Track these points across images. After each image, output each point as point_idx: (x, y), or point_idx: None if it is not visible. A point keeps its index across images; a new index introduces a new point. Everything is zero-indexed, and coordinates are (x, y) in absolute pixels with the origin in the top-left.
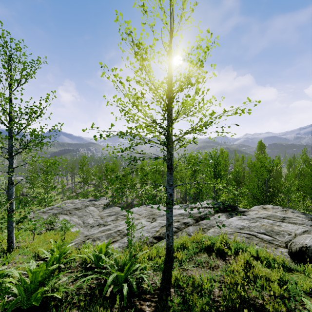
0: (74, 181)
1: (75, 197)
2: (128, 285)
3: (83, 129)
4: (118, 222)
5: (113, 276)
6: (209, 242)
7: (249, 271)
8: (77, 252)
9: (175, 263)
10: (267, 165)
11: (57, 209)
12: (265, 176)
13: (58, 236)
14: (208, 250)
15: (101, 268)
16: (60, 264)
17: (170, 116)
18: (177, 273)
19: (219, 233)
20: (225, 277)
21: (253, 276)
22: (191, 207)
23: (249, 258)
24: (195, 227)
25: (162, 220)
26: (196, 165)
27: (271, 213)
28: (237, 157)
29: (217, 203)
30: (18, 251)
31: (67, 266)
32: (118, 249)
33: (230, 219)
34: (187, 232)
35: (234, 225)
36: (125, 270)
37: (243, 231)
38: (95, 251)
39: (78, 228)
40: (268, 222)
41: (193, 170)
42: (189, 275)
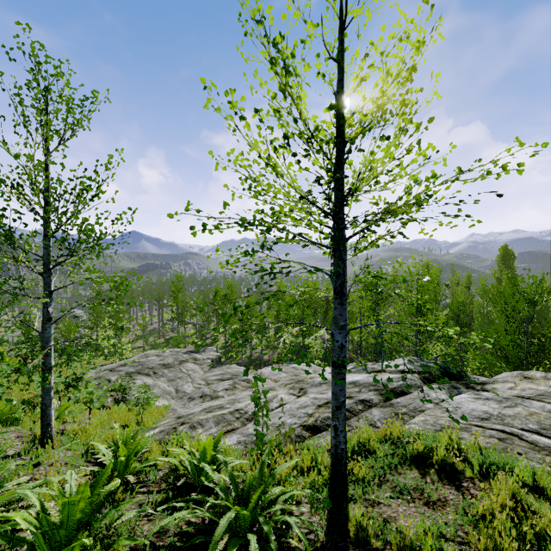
0: (163, 318)
1: (164, 345)
2: (259, 534)
3: (170, 214)
4: (237, 392)
5: (227, 520)
6: (422, 446)
7: (523, 520)
8: (162, 450)
9: (351, 487)
10: (528, 292)
11: (134, 365)
12: (525, 313)
13: (132, 414)
14: (419, 463)
15: (203, 491)
16: (127, 476)
17: (341, 188)
18: (360, 513)
19: (435, 426)
20: (471, 533)
21: (535, 534)
22: (374, 371)
23: (517, 489)
24: (384, 411)
25: (317, 392)
26: (393, 287)
27: (545, 388)
28: (456, 277)
29: (424, 364)
30: (59, 442)
31: (142, 479)
32: (238, 452)
33: (456, 397)
34: (370, 419)
35: (466, 410)
36: (251, 503)
37: (490, 424)
38: (193, 453)
39: (167, 400)
40: (543, 408)
41: (374, 301)
42: (384, 517)
